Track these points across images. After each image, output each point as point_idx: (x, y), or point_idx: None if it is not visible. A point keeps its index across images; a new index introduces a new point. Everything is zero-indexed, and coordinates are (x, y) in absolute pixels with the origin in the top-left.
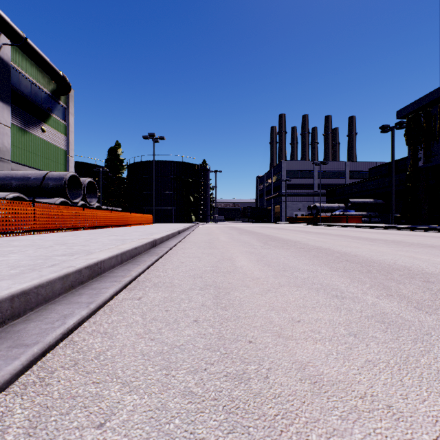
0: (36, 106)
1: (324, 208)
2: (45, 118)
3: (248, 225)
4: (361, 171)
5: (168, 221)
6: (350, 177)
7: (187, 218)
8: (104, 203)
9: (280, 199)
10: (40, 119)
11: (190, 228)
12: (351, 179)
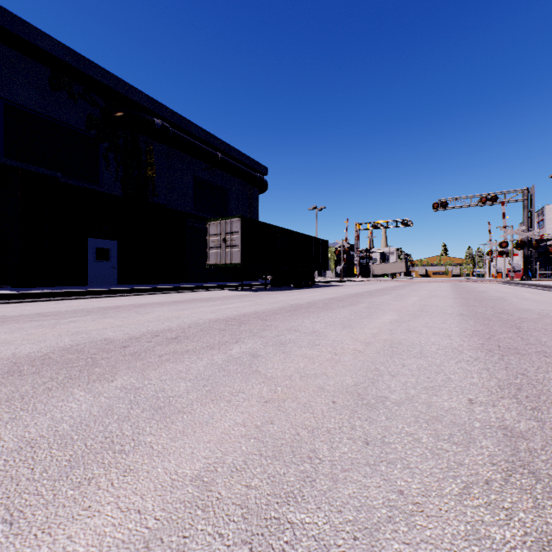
0: None
1: None
2: None
3: None
4: None
5: None
6: None
7: None
8: None
9: None
10: None
11: None
12: None
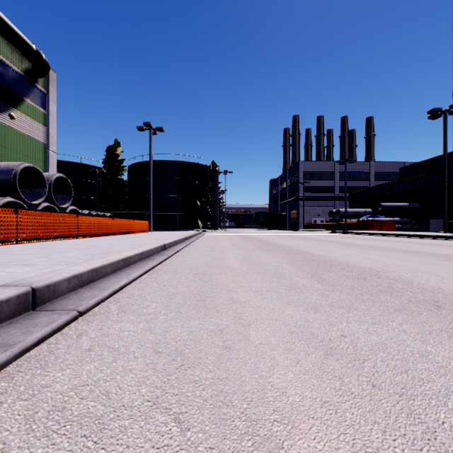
0: (1, 87)
1: (348, 213)
2: (15, 103)
3: (263, 233)
4: (388, 172)
5: (172, 228)
6: (376, 179)
7: (193, 224)
8: (101, 208)
9: (296, 203)
10: (7, 103)
11: (191, 238)
12: (376, 181)
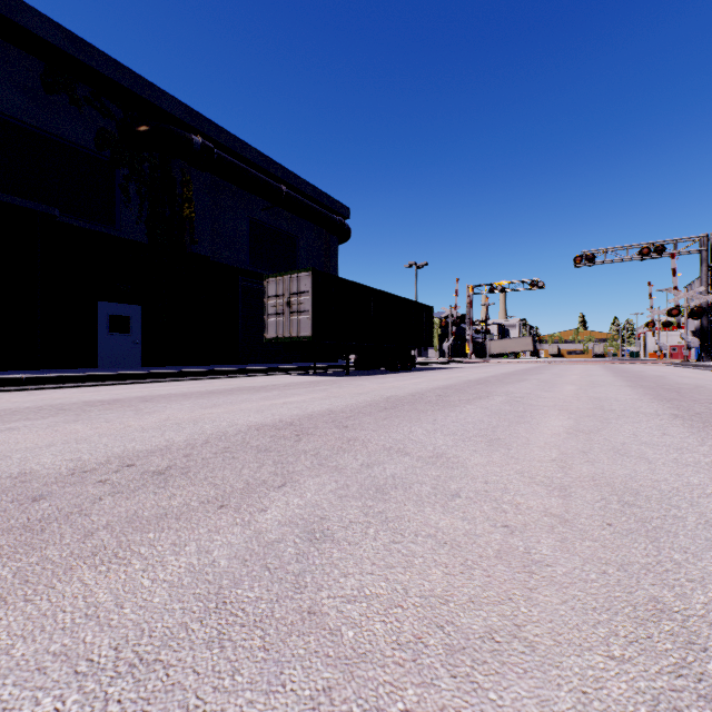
0: None
1: None
2: None
3: None
4: None
5: None
6: None
7: None
8: None
9: None
10: None
11: None
12: None
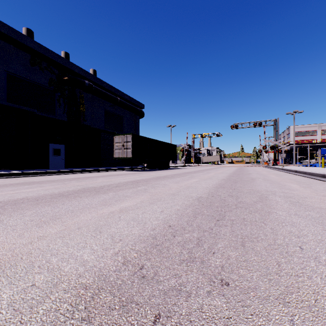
0: None
1: None
2: None
3: None
4: None
5: None
6: None
7: None
8: None
9: None
10: None
11: None
12: None
